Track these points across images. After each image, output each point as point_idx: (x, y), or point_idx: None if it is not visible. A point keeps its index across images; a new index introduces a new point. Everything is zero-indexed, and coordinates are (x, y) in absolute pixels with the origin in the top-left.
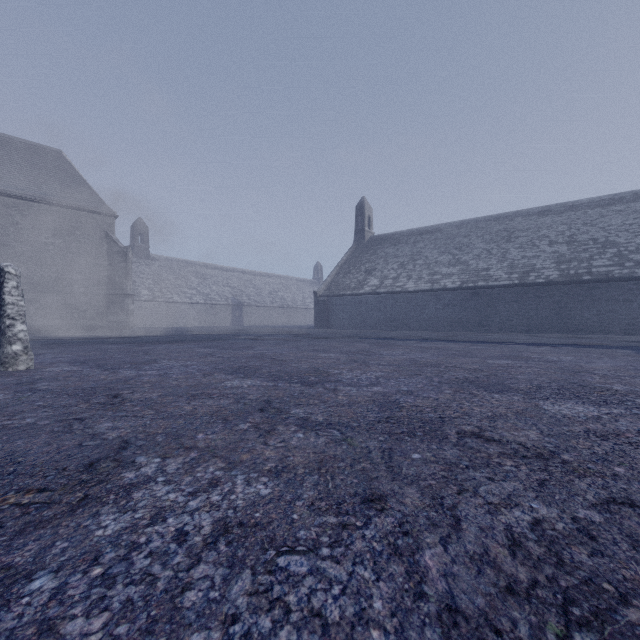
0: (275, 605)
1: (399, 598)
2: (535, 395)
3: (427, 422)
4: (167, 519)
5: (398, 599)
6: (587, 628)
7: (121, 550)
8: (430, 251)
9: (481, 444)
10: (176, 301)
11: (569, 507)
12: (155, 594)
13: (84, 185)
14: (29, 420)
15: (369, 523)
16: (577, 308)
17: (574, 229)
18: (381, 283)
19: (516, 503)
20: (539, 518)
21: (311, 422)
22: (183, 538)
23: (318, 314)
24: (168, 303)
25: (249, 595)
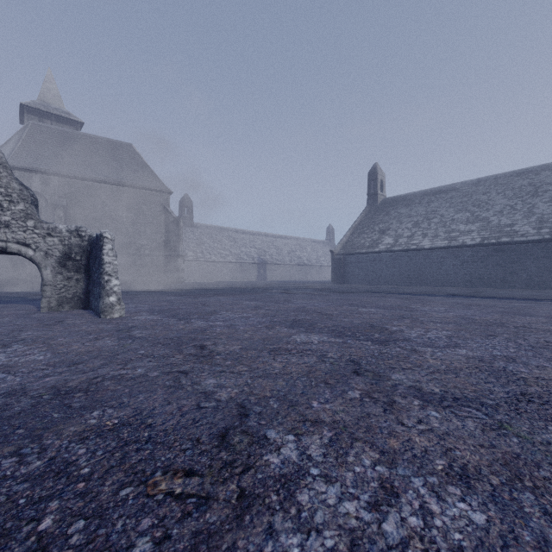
0: None
1: None
2: None
3: None
4: None
5: None
6: None
7: None
8: (445, 210)
9: None
10: (214, 260)
11: None
12: None
13: (148, 170)
14: (140, 370)
15: None
16: None
17: None
18: (395, 241)
19: None
20: None
21: (430, 394)
22: None
23: (334, 271)
24: (207, 262)
25: None
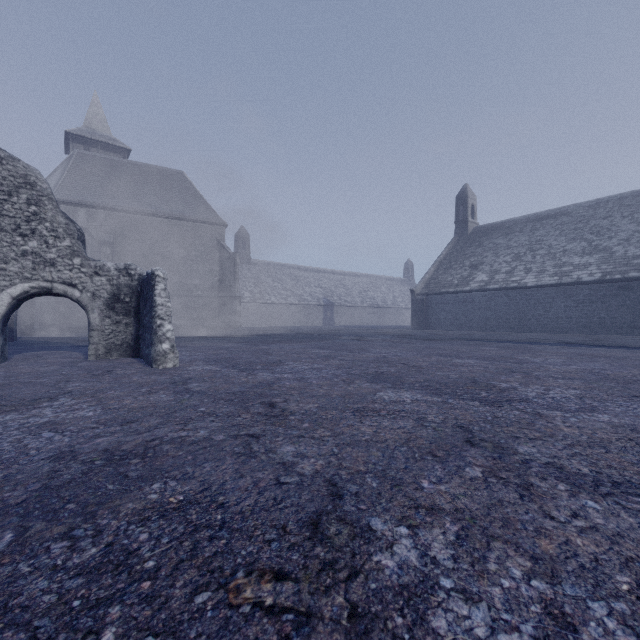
0: None
1: None
2: None
3: None
4: None
5: None
6: None
7: None
8: (554, 239)
9: None
10: (273, 302)
11: None
12: None
13: (201, 200)
14: (202, 432)
15: None
16: None
17: None
18: (491, 278)
19: None
20: None
21: (577, 475)
22: None
23: (415, 314)
24: (266, 304)
25: None
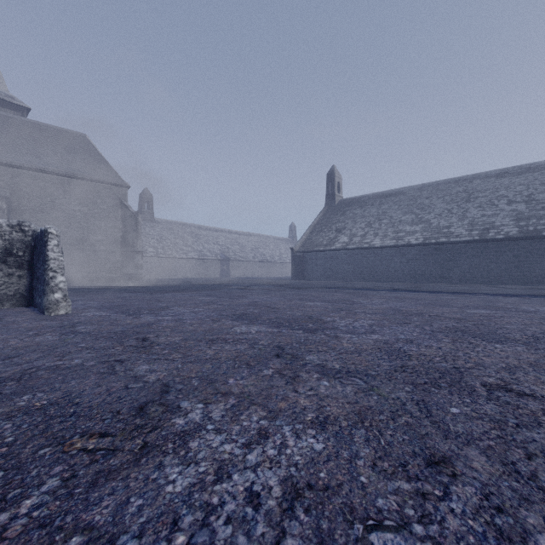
0: None
1: None
2: (537, 346)
3: (444, 372)
4: (232, 475)
5: None
6: None
7: (197, 513)
8: (394, 211)
9: (516, 399)
10: (175, 257)
11: None
12: None
13: (103, 162)
14: (77, 361)
15: (449, 493)
16: (536, 261)
17: (532, 189)
18: (350, 240)
19: None
20: None
21: (330, 369)
22: (256, 501)
23: (294, 267)
24: (169, 258)
25: None
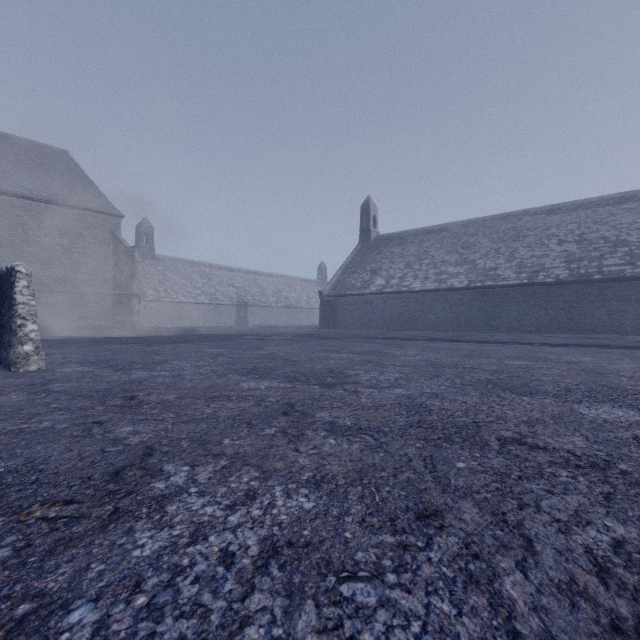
0: None
1: (491, 638)
2: (566, 398)
3: (462, 427)
4: (208, 537)
5: (490, 639)
6: None
7: (164, 574)
8: (436, 250)
9: (527, 452)
10: (181, 301)
11: None
12: (210, 630)
13: (90, 185)
14: (46, 423)
15: (431, 543)
16: (588, 308)
17: (584, 228)
18: (387, 283)
19: (587, 520)
20: (619, 539)
21: (340, 427)
22: (230, 560)
23: (323, 314)
24: (173, 303)
25: (318, 633)
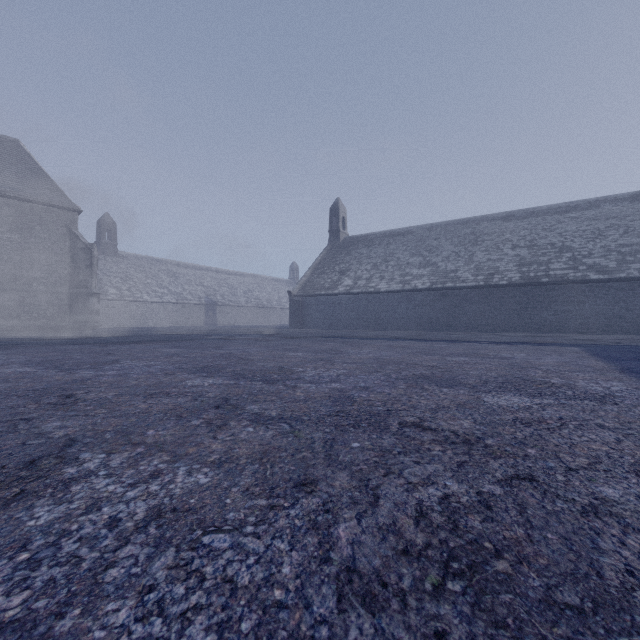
0: (192, 575)
1: (306, 563)
2: (480, 389)
3: (374, 415)
4: (102, 508)
5: (305, 564)
6: (460, 577)
7: (51, 537)
8: (402, 253)
9: (418, 433)
10: (146, 300)
11: (478, 483)
12: (78, 573)
13: (44, 177)
14: None
15: (296, 504)
16: (536, 308)
17: (534, 234)
18: (355, 283)
19: (433, 482)
20: (449, 493)
21: (264, 417)
22: (115, 524)
23: (293, 314)
24: (137, 302)
25: (169, 569)
